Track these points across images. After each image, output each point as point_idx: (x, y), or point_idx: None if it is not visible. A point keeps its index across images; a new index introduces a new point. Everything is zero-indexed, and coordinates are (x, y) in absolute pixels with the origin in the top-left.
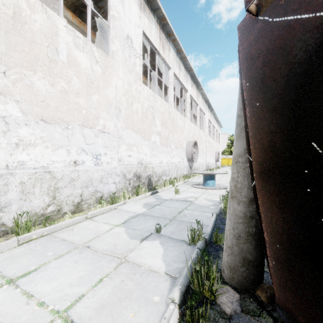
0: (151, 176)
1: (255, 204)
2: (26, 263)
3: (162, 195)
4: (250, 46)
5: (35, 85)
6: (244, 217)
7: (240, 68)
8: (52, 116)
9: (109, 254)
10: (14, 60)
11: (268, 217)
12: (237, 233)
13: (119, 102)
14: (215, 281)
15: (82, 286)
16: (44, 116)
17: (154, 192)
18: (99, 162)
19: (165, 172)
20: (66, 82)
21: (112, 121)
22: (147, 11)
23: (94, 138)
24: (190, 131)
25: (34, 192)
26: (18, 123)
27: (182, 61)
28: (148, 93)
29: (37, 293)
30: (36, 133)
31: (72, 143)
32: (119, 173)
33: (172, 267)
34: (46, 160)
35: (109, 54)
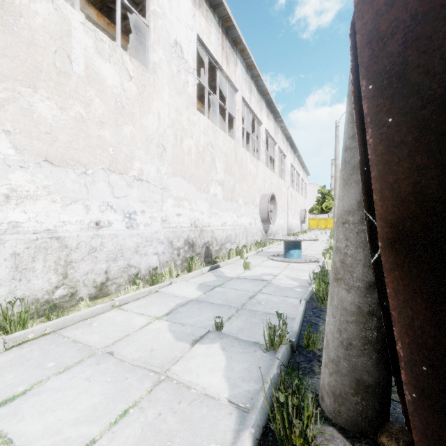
0: (209, 243)
1: (376, 292)
2: (11, 381)
3: (225, 270)
4: (377, 17)
5: (36, 108)
6: (358, 313)
7: (353, 66)
8: (62, 156)
9: (142, 366)
10: (3, 70)
11: (406, 317)
12: (346, 339)
13: (164, 137)
14: (311, 422)
15: (93, 424)
16: (50, 155)
17: (213, 267)
18: (133, 223)
19: (230, 238)
20: (83, 106)
21: (153, 165)
22: (203, 8)
23: (126, 188)
24: (265, 180)
25: (33, 268)
26: (10, 165)
27: (255, 81)
28: (206, 124)
29: (19, 437)
30: (37, 181)
31: (93, 195)
32: (163, 239)
33: (240, 390)
34: (52, 221)
35: (149, 68)
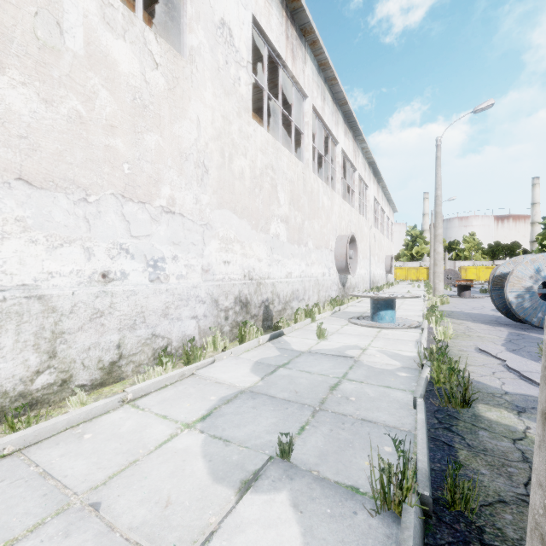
0: (269, 302)
1: None
2: None
3: (291, 340)
4: None
5: (2, 97)
6: None
7: None
8: (48, 173)
9: (144, 545)
10: None
11: None
12: None
13: (205, 153)
14: None
15: None
16: (27, 171)
17: (275, 335)
18: (160, 274)
19: (297, 293)
20: (82, 100)
21: (190, 191)
22: None
23: (150, 223)
24: (341, 217)
25: None
26: None
27: (329, 86)
28: (264, 139)
29: None
30: (4, 210)
31: (97, 233)
32: (204, 297)
33: None
34: (31, 271)
35: (184, 55)
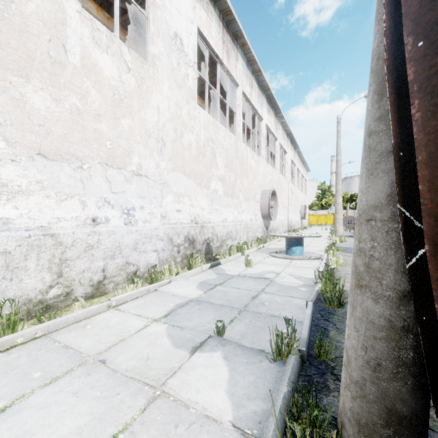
0: (210, 240)
1: (412, 304)
2: None
3: (226, 268)
4: None
5: (28, 99)
6: (389, 329)
7: (388, 27)
8: (57, 149)
9: (136, 378)
10: None
11: None
12: (373, 359)
13: (163, 131)
14: None
15: None
16: (44, 148)
17: (214, 264)
18: (131, 219)
19: (231, 234)
20: (79, 97)
21: (152, 159)
22: (204, 1)
23: (124, 183)
24: (265, 176)
25: (26, 267)
26: None
27: (255, 77)
28: (206, 119)
29: None
30: (29, 175)
31: (89, 190)
32: (162, 236)
33: (246, 411)
34: (46, 217)
35: (148, 60)
